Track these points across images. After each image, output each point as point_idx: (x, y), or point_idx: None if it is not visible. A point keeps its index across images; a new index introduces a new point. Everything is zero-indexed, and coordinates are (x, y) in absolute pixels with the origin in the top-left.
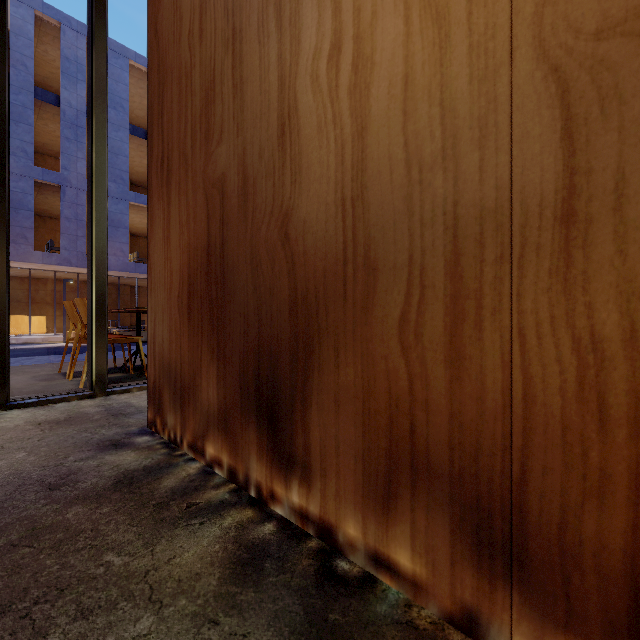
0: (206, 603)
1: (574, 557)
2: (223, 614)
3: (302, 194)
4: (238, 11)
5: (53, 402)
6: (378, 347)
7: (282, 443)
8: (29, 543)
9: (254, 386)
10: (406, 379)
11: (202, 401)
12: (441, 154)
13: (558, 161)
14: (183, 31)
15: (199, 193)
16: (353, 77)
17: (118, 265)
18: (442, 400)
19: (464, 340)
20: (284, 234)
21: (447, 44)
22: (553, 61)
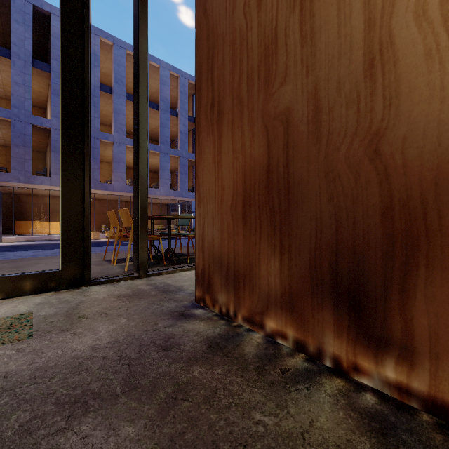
0: None
1: None
2: None
3: (400, 115)
4: None
5: (116, 281)
6: None
7: (370, 325)
8: (184, 397)
9: (330, 276)
10: None
11: (261, 286)
12: None
13: None
14: (237, 4)
15: (257, 126)
16: None
17: (119, 188)
18: None
19: None
20: (373, 151)
21: None
22: None
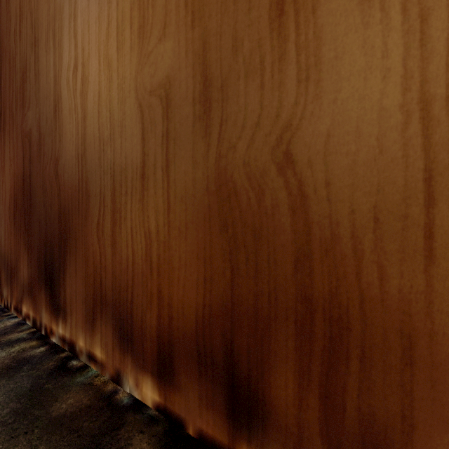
0: None
1: (145, 334)
2: None
3: (63, 149)
4: (37, 27)
5: None
6: (90, 239)
7: (55, 298)
8: None
9: (44, 265)
10: (99, 255)
11: (20, 278)
12: (110, 137)
13: (141, 148)
14: (11, 28)
15: (19, 140)
16: (82, 86)
17: None
18: (110, 265)
19: (116, 234)
20: (56, 172)
21: (111, 80)
22: (140, 101)
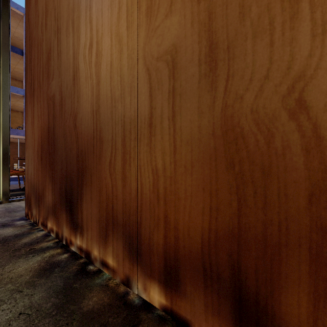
0: (20, 285)
1: (152, 250)
2: (26, 288)
3: (80, 107)
4: (59, 19)
5: None
6: (103, 174)
7: (74, 218)
8: None
9: (65, 193)
10: (111, 187)
11: (46, 202)
12: (120, 96)
13: (148, 103)
14: (39, 22)
15: (45, 102)
16: (96, 59)
17: None
18: (120, 195)
19: (126, 170)
20: (75, 124)
21: (122, 52)
22: (147, 66)
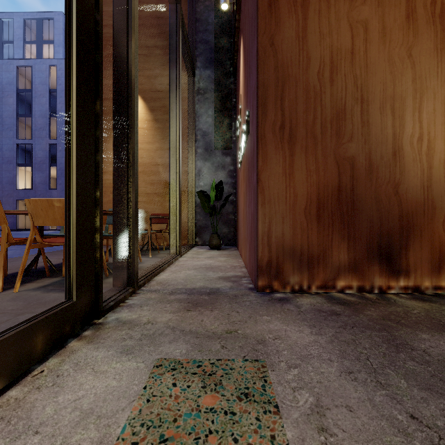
0: (444, 306)
1: None
2: None
3: (405, 179)
4: (366, 91)
5: (121, 302)
6: (436, 229)
7: (395, 266)
8: (397, 320)
9: (377, 248)
10: (444, 237)
11: (333, 262)
12: None
13: None
14: (311, 67)
15: (330, 159)
16: (427, 151)
17: None
18: None
19: None
20: (396, 191)
21: None
22: None
